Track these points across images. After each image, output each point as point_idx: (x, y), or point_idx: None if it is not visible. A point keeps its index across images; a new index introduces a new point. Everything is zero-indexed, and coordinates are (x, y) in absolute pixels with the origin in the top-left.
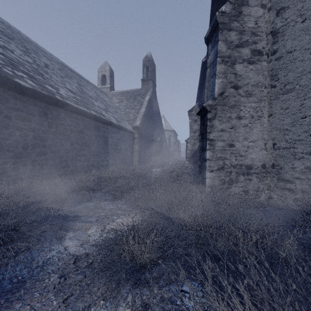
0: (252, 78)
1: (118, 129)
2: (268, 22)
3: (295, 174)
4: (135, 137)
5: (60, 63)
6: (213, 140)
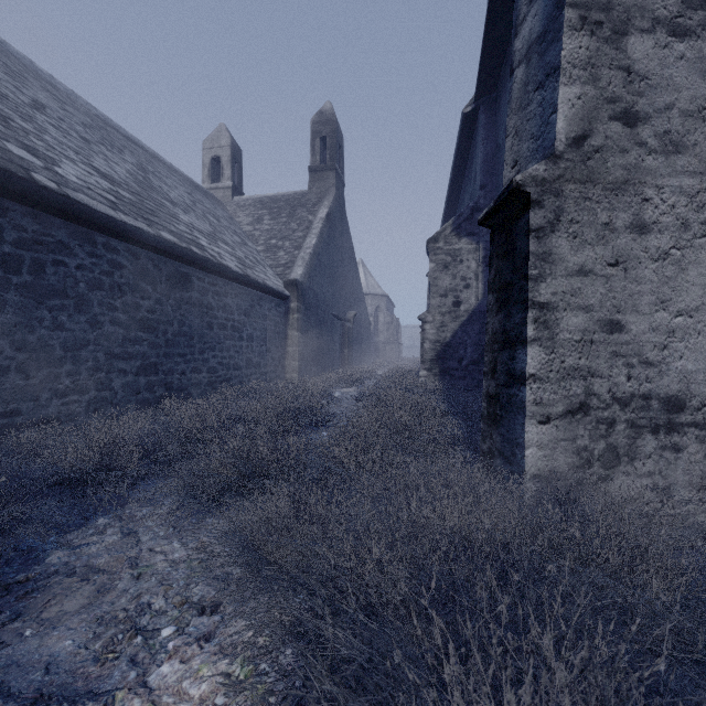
0: (686, 88)
1: (245, 285)
2: None
3: None
4: (292, 308)
5: (95, 117)
6: (551, 306)
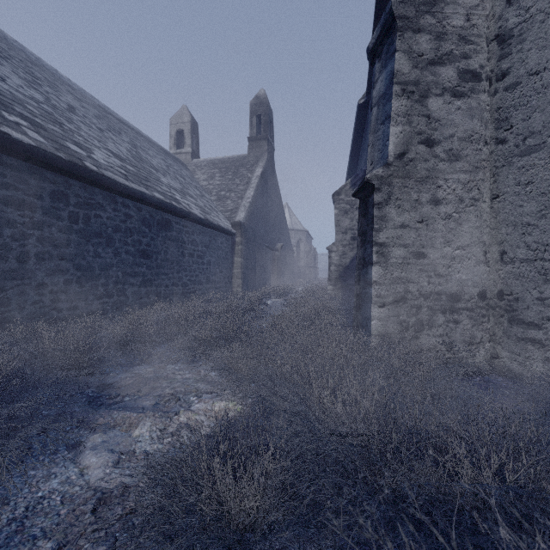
0: (461, 125)
1: (205, 226)
2: (491, 17)
3: (546, 312)
4: (237, 241)
5: (99, 107)
6: (385, 244)
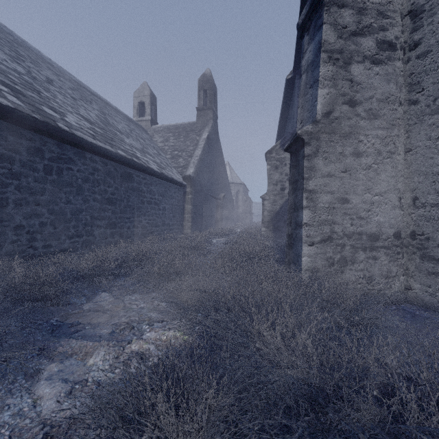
0: (379, 88)
1: (161, 179)
2: None
3: None
4: (187, 191)
5: (74, 82)
6: (314, 191)
